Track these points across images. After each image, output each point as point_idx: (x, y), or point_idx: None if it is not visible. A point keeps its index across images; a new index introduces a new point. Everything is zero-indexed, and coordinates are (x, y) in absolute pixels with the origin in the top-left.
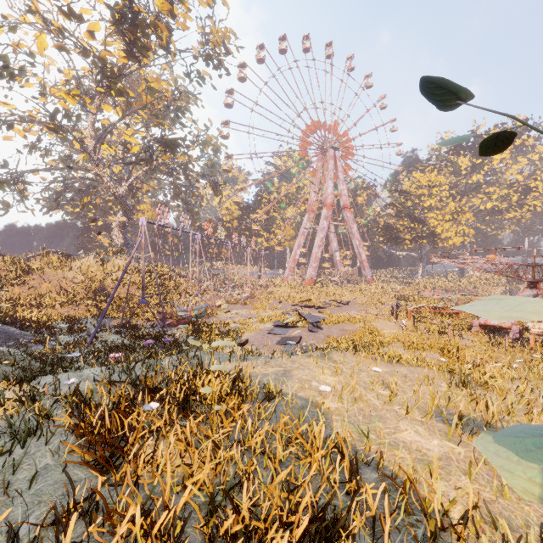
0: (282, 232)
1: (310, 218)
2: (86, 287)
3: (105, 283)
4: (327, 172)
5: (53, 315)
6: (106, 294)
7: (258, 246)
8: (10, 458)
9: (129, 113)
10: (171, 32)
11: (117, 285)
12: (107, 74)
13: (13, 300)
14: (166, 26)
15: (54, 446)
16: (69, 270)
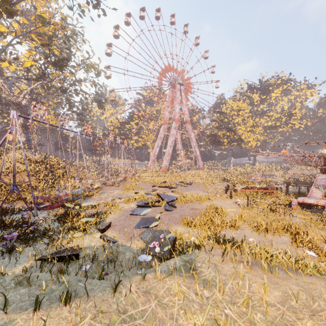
0: (147, 137)
1: (165, 128)
2: None
3: None
4: (175, 99)
5: None
6: None
7: (129, 145)
8: None
9: (21, 34)
10: None
11: None
12: None
13: None
14: None
15: None
16: None
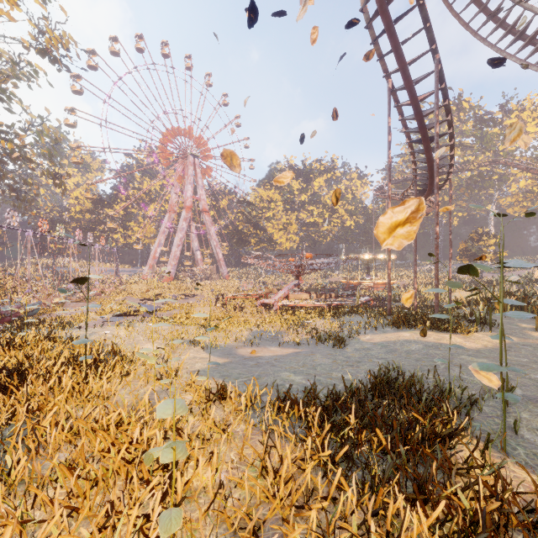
0: (142, 229)
1: (171, 218)
2: None
3: None
4: (187, 177)
5: None
6: None
7: (109, 243)
8: None
9: None
10: None
11: None
12: None
13: None
14: None
15: None
16: None
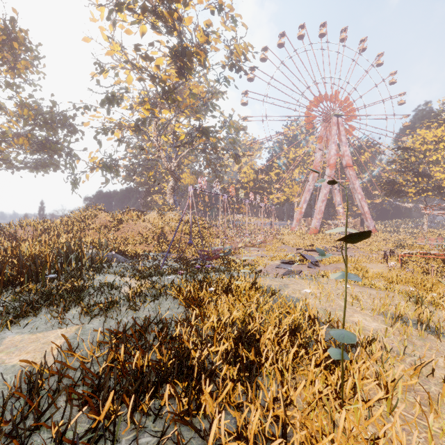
0: (290, 189)
1: (315, 177)
2: (153, 232)
3: (164, 230)
4: (330, 137)
5: (137, 249)
6: (165, 237)
7: (269, 202)
8: (154, 304)
9: (178, 113)
10: (207, 53)
11: (176, 231)
12: (166, 90)
13: (113, 240)
14: (204, 51)
15: (170, 302)
16: (143, 221)
